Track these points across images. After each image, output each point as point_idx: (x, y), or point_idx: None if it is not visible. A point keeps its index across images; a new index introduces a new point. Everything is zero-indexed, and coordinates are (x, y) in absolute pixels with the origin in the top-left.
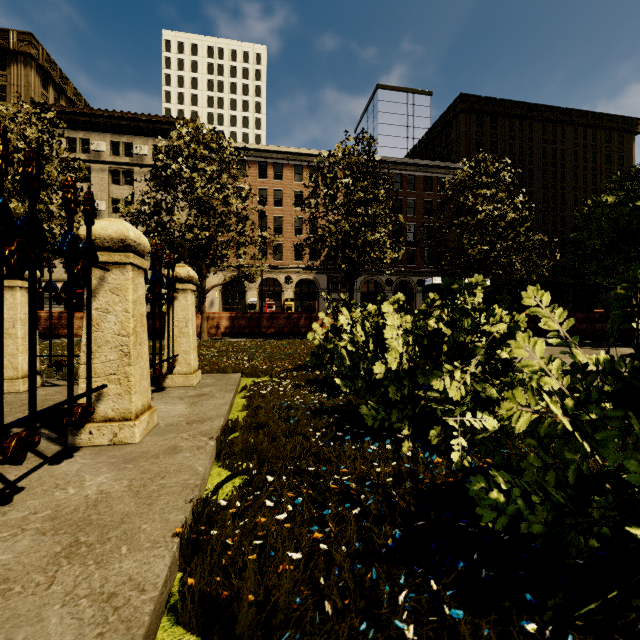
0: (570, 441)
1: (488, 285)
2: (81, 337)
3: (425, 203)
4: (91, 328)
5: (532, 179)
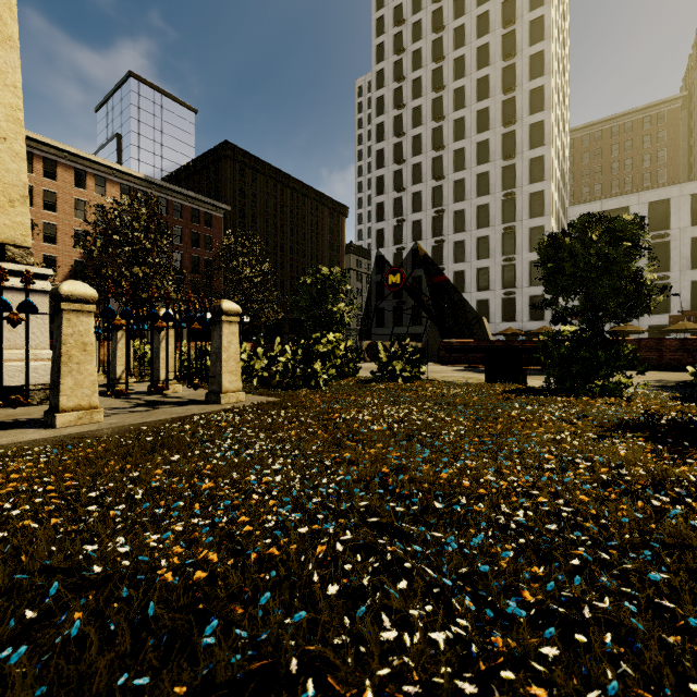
0: (250, 367)
1: (248, 321)
2: (117, 353)
3: (193, 234)
4: (130, 350)
5: (283, 233)
